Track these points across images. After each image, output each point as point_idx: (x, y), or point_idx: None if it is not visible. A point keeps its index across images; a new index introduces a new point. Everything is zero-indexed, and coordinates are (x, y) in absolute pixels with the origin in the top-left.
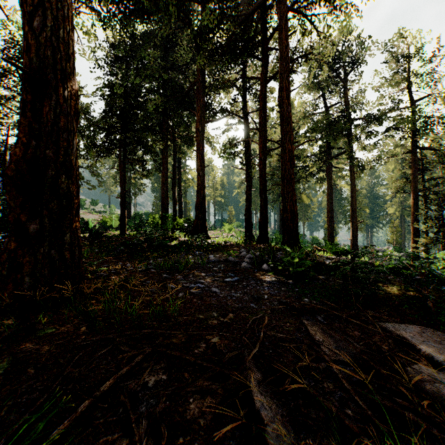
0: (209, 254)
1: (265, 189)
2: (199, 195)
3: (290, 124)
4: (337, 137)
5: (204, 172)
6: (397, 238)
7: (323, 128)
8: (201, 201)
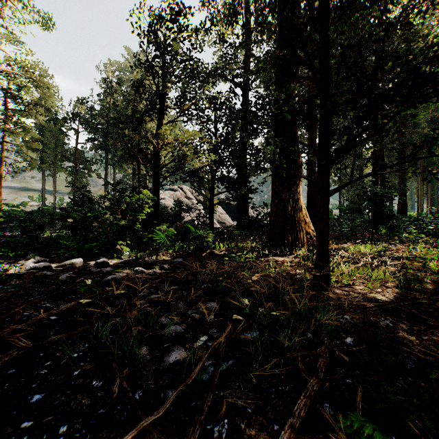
0: None
1: None
2: None
3: None
4: None
5: None
6: None
7: None
8: None
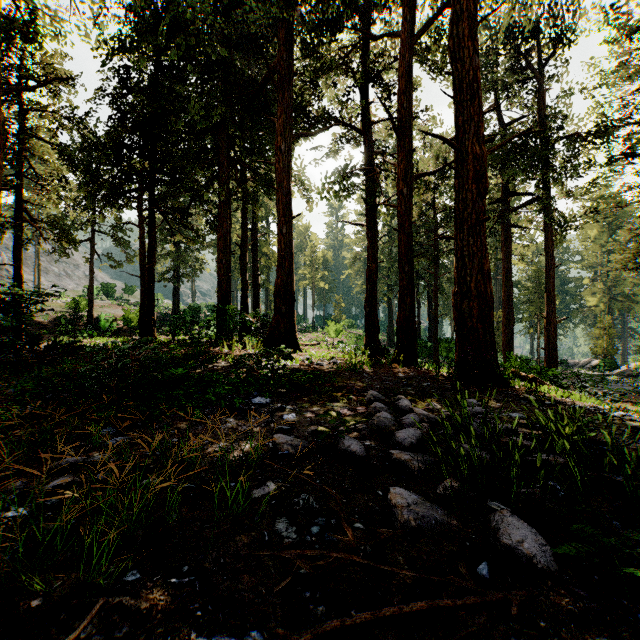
0: (286, 409)
1: (409, 254)
2: (282, 271)
3: (477, 98)
4: (524, 172)
5: (290, 228)
6: (608, 345)
7: (499, 157)
8: (285, 282)
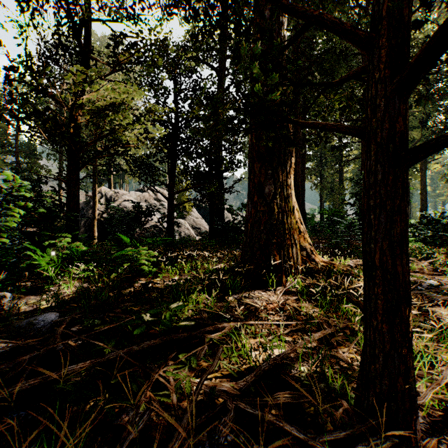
0: None
1: None
2: (422, 206)
3: None
4: None
5: (425, 193)
6: None
7: None
8: (423, 210)
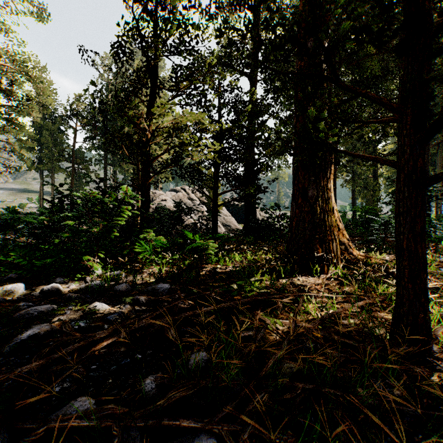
0: None
1: None
2: None
3: None
4: None
5: None
6: None
7: None
8: None
